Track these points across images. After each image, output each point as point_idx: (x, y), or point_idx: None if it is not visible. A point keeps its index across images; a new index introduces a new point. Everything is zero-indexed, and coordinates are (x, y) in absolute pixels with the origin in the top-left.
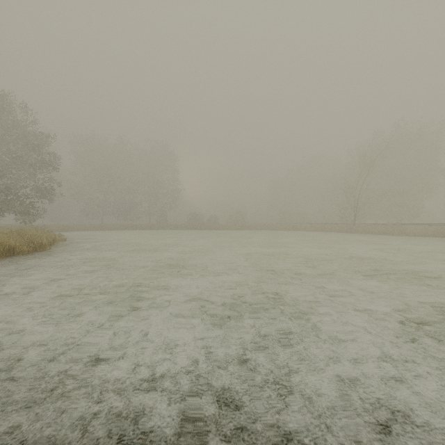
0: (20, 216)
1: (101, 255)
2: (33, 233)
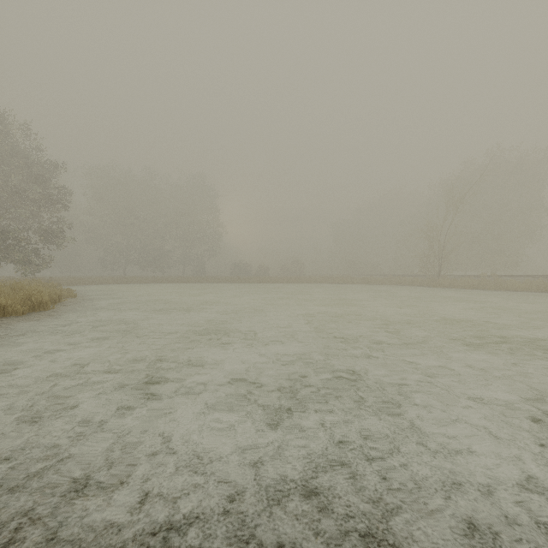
0: (23, 266)
1: (118, 316)
2: (30, 288)
